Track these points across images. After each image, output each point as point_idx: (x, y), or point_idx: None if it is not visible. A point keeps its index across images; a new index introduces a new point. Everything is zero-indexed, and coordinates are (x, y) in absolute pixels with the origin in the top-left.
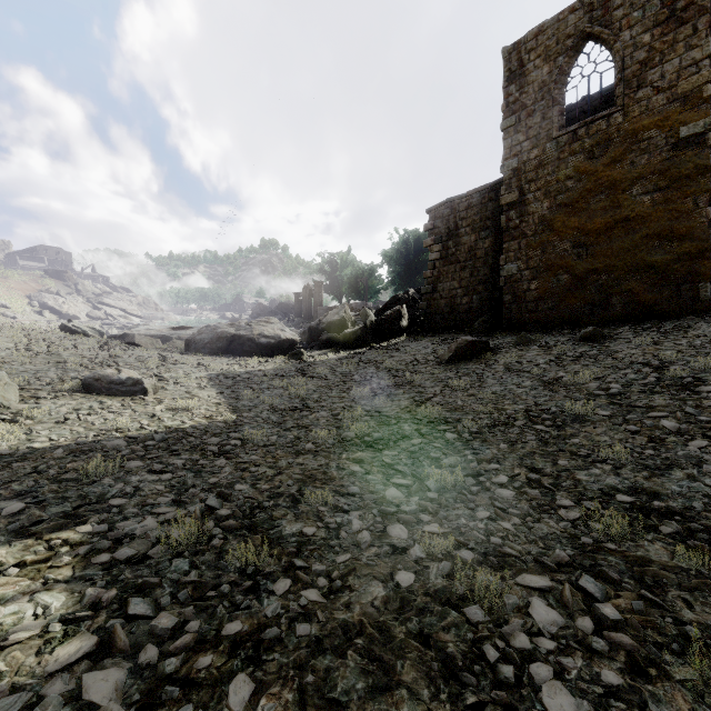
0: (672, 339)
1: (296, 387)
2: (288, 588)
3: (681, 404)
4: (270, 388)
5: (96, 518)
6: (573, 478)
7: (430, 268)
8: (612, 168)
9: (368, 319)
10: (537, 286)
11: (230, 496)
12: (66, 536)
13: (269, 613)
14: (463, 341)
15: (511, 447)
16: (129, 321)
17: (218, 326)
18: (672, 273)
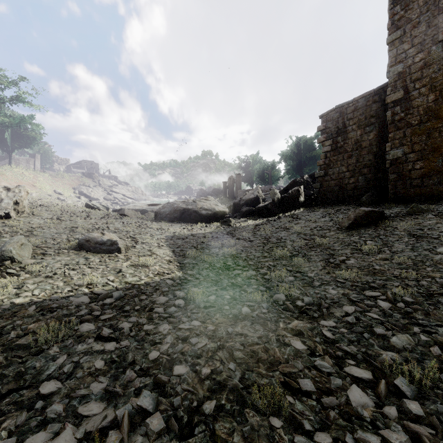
0: None
1: (227, 247)
2: None
3: None
4: (208, 247)
5: (13, 418)
6: None
7: (322, 158)
8: None
9: (275, 196)
10: (422, 165)
11: (167, 384)
12: None
13: None
14: (361, 211)
15: None
16: (126, 201)
17: (174, 202)
18: None
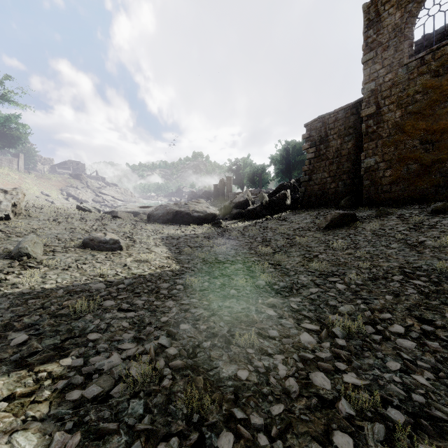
0: None
1: (218, 245)
2: (231, 446)
3: None
4: (201, 246)
5: (76, 351)
6: None
7: (307, 164)
8: None
9: (264, 199)
10: (390, 173)
11: (176, 334)
12: (51, 368)
13: None
14: (337, 214)
15: (396, 298)
16: (116, 203)
17: (167, 205)
18: None
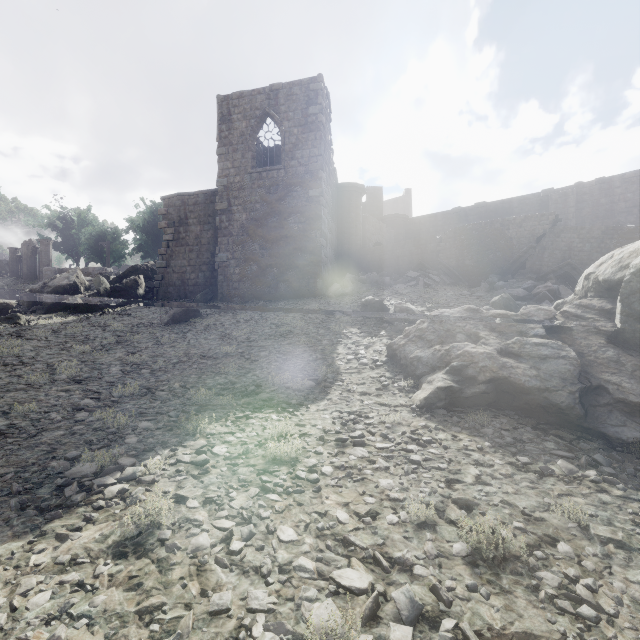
0: (297, 310)
1: (9, 348)
2: None
3: (276, 344)
4: None
5: None
6: (204, 382)
7: (164, 246)
8: (280, 203)
9: (102, 286)
10: (239, 271)
11: None
12: None
13: None
14: (179, 309)
15: (181, 373)
16: None
17: None
18: (306, 272)
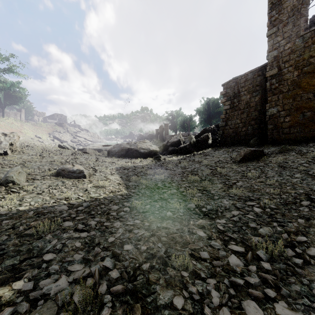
0: None
1: (158, 174)
2: None
3: None
4: (145, 175)
5: (30, 272)
6: None
7: (224, 113)
8: None
9: (192, 140)
10: (289, 119)
11: (120, 255)
12: (2, 292)
13: None
14: (248, 150)
15: (307, 222)
16: (87, 143)
17: (121, 144)
18: None
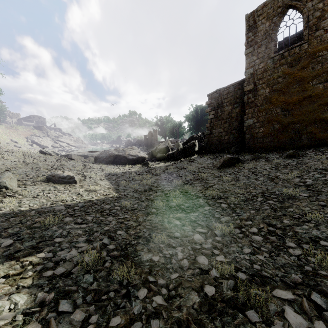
0: None
1: (146, 179)
2: (145, 295)
3: None
4: (134, 180)
5: (47, 249)
6: (293, 230)
7: (209, 122)
8: (302, 71)
9: (179, 147)
10: (263, 130)
11: (114, 237)
12: (31, 259)
13: (135, 312)
14: (227, 157)
15: (256, 212)
16: (70, 148)
17: (109, 150)
18: None
